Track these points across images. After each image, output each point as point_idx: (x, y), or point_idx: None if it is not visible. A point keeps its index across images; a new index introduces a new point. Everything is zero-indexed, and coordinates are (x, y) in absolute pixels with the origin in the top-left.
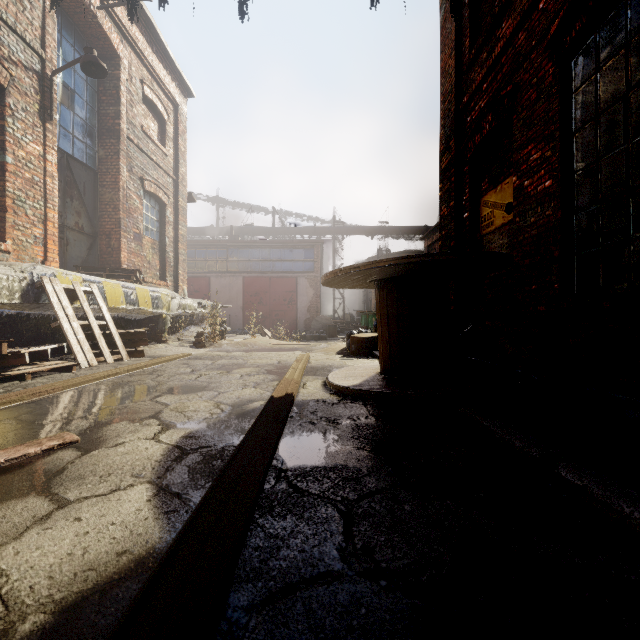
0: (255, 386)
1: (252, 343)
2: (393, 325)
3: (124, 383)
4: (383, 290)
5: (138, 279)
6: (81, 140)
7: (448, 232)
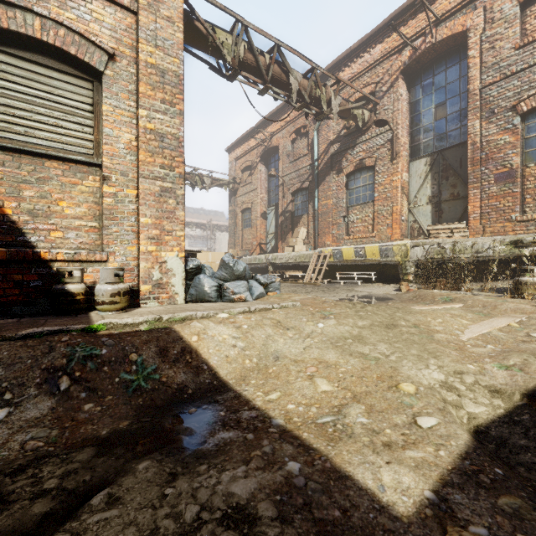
0: None
1: (424, 295)
2: None
3: None
4: None
5: (465, 227)
6: (455, 128)
7: None
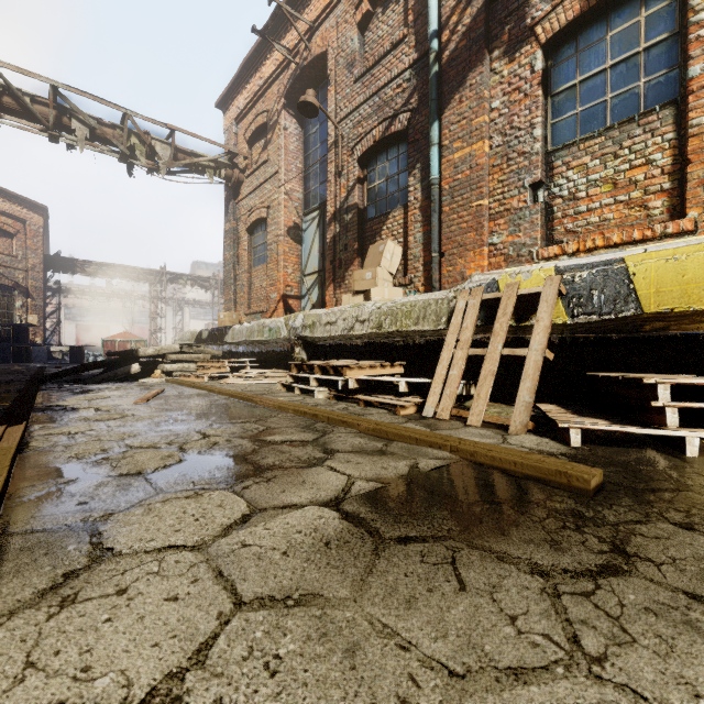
0: (71, 437)
1: None
2: None
3: (266, 418)
4: None
5: None
6: None
7: None
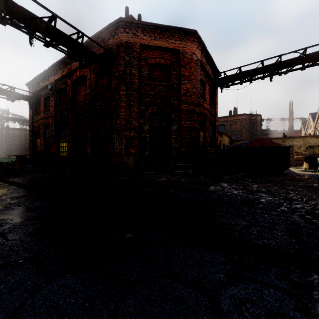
0: None
1: None
2: (19, 161)
3: None
4: (17, 157)
5: None
6: None
7: (31, 143)
